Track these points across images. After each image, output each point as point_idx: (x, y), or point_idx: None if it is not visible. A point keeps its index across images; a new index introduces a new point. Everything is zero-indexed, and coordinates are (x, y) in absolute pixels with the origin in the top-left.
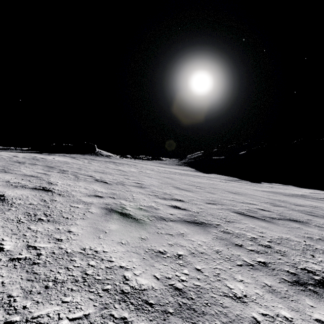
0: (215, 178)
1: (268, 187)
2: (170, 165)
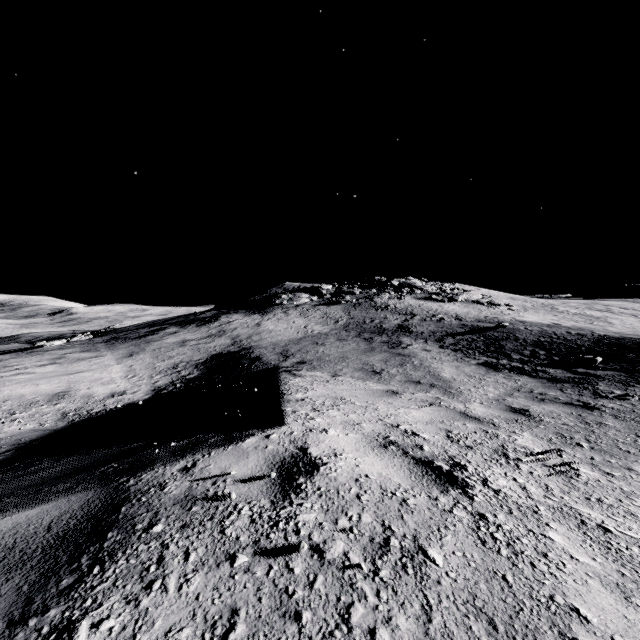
0: None
1: None
2: None
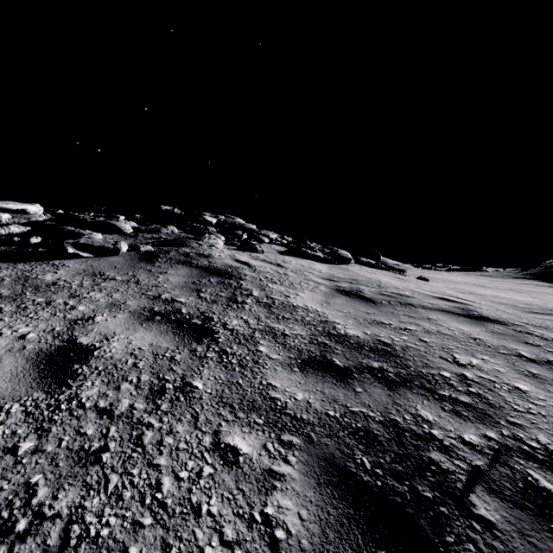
0: None
1: None
2: (497, 278)
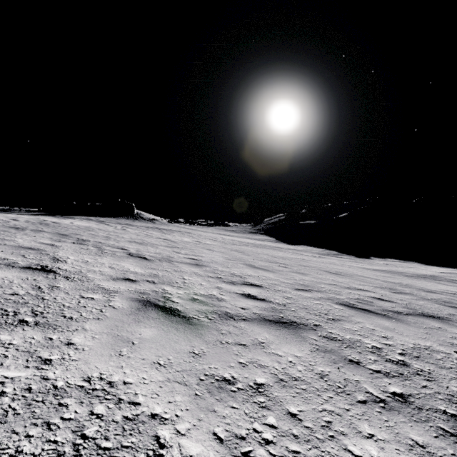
0: (305, 252)
1: (381, 264)
2: (240, 233)
